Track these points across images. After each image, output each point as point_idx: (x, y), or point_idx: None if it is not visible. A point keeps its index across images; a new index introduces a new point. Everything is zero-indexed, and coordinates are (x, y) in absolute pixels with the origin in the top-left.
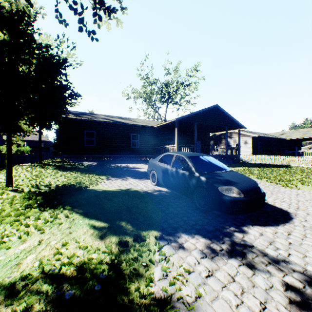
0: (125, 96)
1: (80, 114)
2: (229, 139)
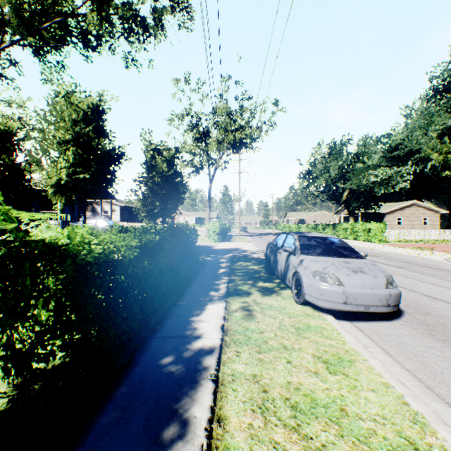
0: None
1: None
2: (97, 206)
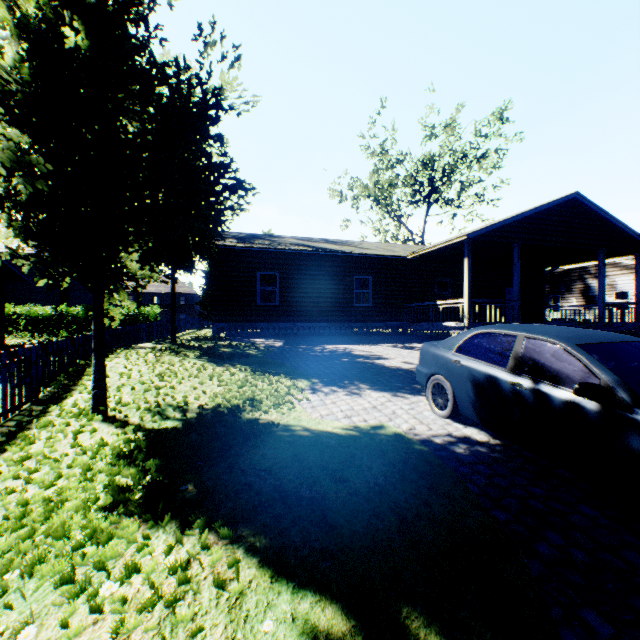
0: (334, 196)
1: (248, 239)
2: (594, 281)
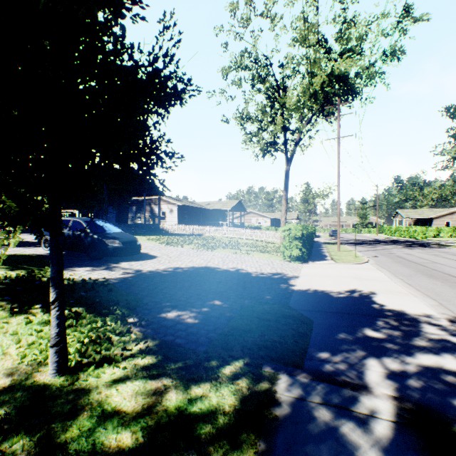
0: None
1: None
2: (155, 206)
